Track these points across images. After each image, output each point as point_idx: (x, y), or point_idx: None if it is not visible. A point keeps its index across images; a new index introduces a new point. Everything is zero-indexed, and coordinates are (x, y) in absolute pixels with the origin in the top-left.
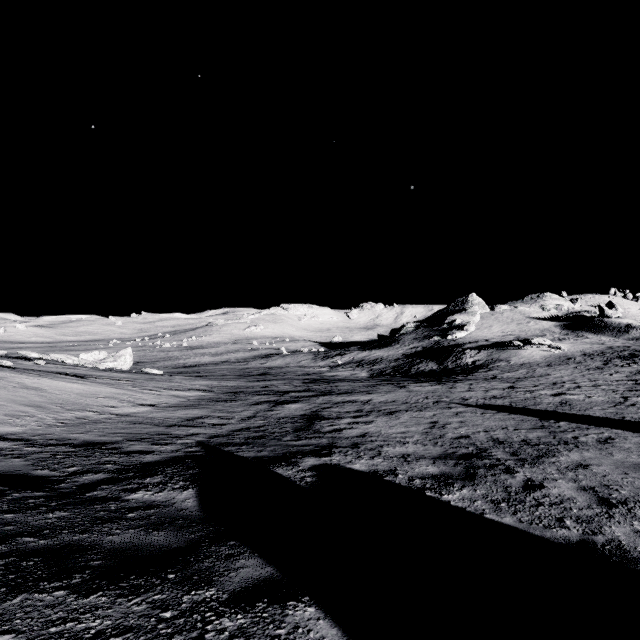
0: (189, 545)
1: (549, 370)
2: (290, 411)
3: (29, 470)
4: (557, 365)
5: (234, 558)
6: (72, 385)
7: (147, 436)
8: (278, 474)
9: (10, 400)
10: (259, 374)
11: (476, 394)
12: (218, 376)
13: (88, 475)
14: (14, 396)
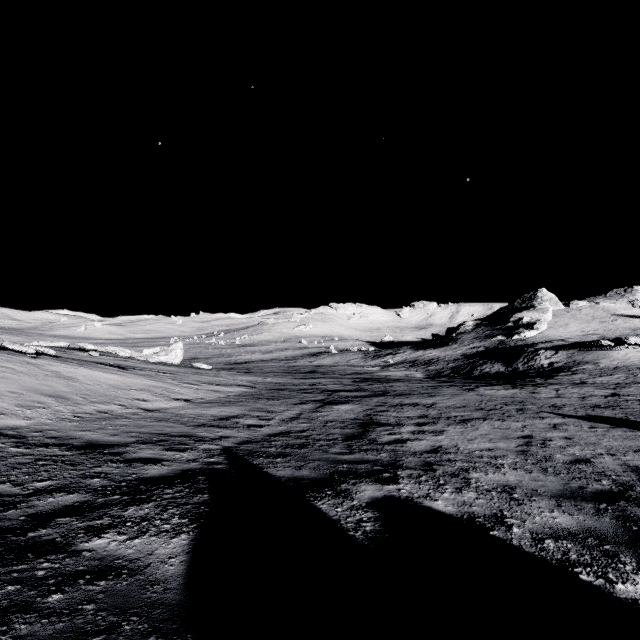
0: None
1: None
2: (339, 413)
3: None
4: None
5: None
6: (108, 376)
7: (166, 438)
8: (321, 512)
9: (32, 389)
10: (307, 372)
11: (570, 401)
12: (266, 373)
13: (57, 496)
14: (39, 385)
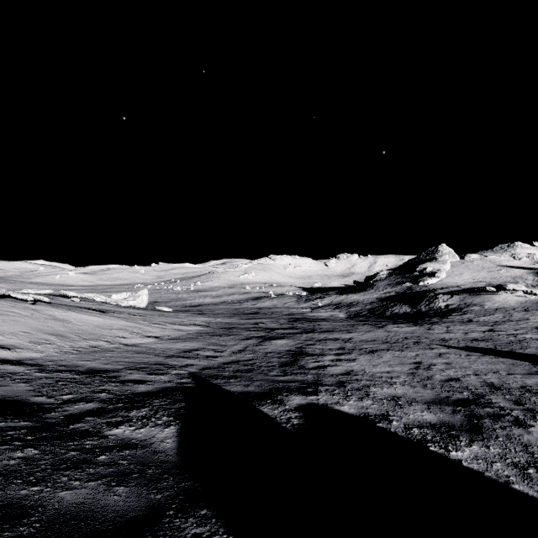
0: (150, 514)
1: (527, 315)
2: (276, 346)
3: (28, 396)
4: (535, 310)
5: None
6: (93, 318)
7: (146, 365)
8: (263, 413)
9: (38, 329)
10: (250, 313)
11: (456, 336)
12: (216, 314)
13: (80, 404)
14: (42, 326)
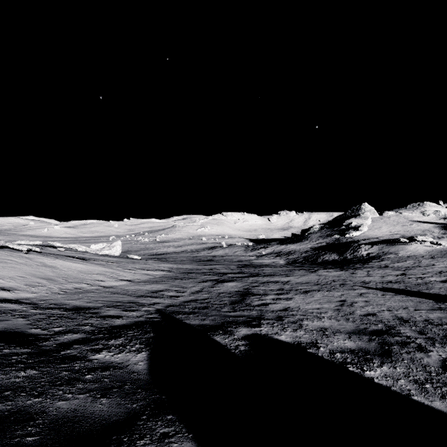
0: (128, 418)
1: (433, 261)
2: (227, 288)
3: (26, 328)
4: (439, 257)
5: (167, 440)
6: (76, 265)
7: (121, 304)
8: (216, 341)
9: (31, 274)
10: (206, 260)
11: (374, 279)
12: (178, 261)
13: (68, 335)
14: (35, 271)
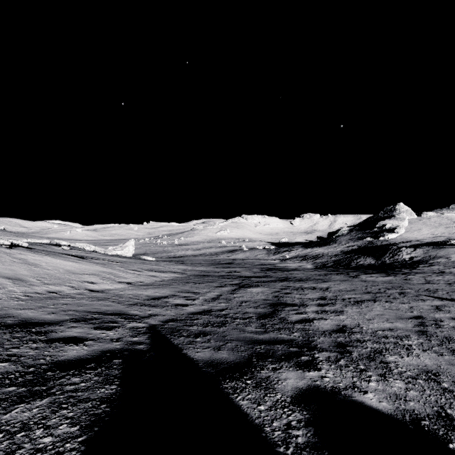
0: None
1: None
2: (252, 295)
3: None
4: None
5: None
6: (67, 263)
7: (99, 316)
8: (241, 413)
9: None
10: (225, 263)
11: (440, 287)
12: (195, 264)
13: None
14: (3, 269)
